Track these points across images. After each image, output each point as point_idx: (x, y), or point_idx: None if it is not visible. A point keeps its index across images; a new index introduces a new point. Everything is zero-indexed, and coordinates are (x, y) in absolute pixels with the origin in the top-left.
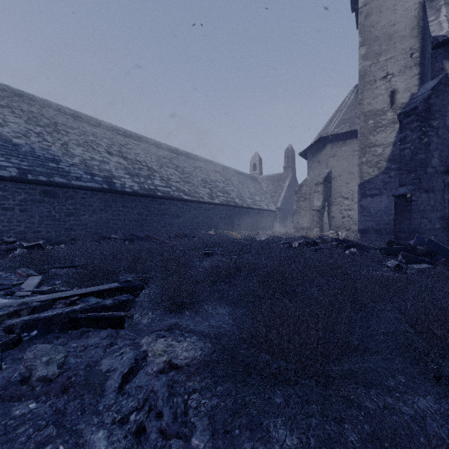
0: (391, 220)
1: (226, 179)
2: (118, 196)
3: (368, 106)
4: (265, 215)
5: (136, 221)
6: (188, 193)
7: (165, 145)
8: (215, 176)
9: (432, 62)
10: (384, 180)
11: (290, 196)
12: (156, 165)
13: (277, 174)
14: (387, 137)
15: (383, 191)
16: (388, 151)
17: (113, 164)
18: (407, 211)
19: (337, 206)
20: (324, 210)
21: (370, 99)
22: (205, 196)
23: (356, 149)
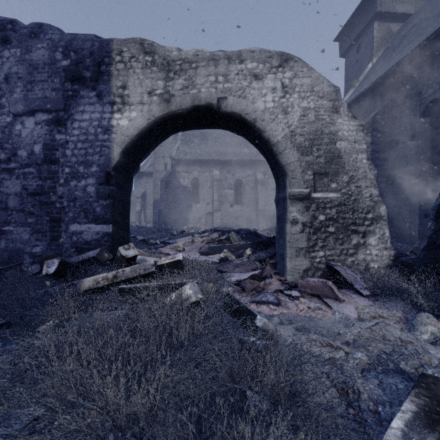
0: None
1: None
2: None
3: (157, 167)
4: None
5: None
6: None
7: None
8: None
9: (171, 163)
10: None
11: None
12: None
13: None
14: None
15: None
16: None
17: None
18: (161, 215)
19: (149, 210)
20: (142, 212)
21: (158, 164)
22: None
23: None
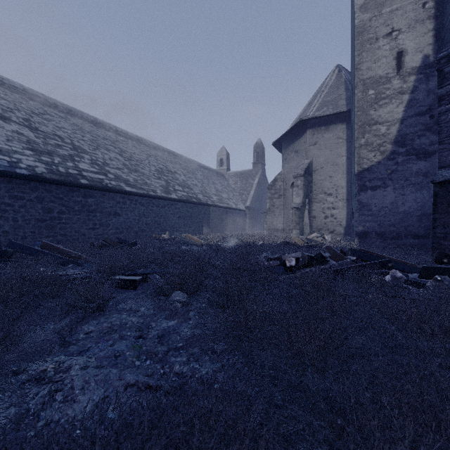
0: (399, 220)
1: (188, 172)
2: (2, 181)
3: (368, 71)
4: (233, 214)
5: (40, 221)
6: (133, 183)
7: (110, 125)
8: (174, 167)
9: None
10: (389, 168)
11: (259, 194)
12: (88, 145)
13: (246, 170)
14: (393, 112)
15: (388, 182)
16: (394, 130)
17: (4, 133)
18: None
19: (319, 204)
20: (304, 208)
21: (370, 62)
22: (159, 189)
23: (340, 136)
